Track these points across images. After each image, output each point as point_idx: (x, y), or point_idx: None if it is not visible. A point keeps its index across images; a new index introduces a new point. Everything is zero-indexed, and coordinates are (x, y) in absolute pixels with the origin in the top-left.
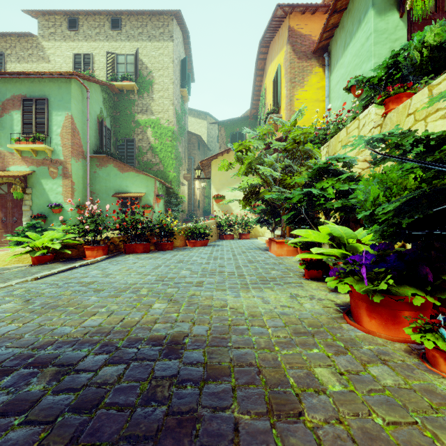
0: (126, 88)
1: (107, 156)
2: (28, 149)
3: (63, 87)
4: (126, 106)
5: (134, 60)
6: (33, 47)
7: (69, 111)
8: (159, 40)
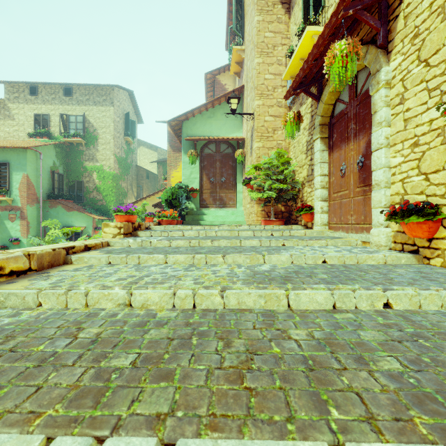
0: (76, 142)
1: (56, 201)
2: None
3: (20, 154)
4: (76, 155)
5: (83, 120)
6: (0, 108)
7: (25, 171)
8: (102, 105)
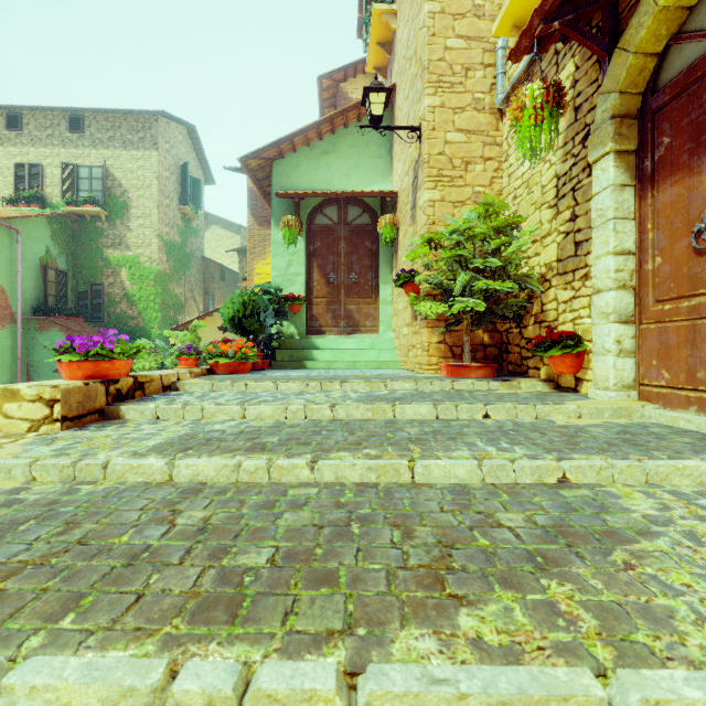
0: (90, 214)
1: (48, 319)
2: None
3: None
4: (91, 237)
5: (103, 174)
6: None
7: None
8: (138, 147)
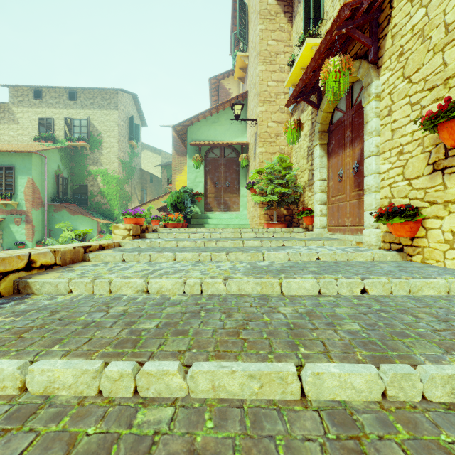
0: (80, 146)
1: (61, 204)
2: (0, 203)
3: (26, 158)
4: (80, 159)
5: (87, 124)
6: (5, 111)
7: (30, 175)
8: (107, 108)
